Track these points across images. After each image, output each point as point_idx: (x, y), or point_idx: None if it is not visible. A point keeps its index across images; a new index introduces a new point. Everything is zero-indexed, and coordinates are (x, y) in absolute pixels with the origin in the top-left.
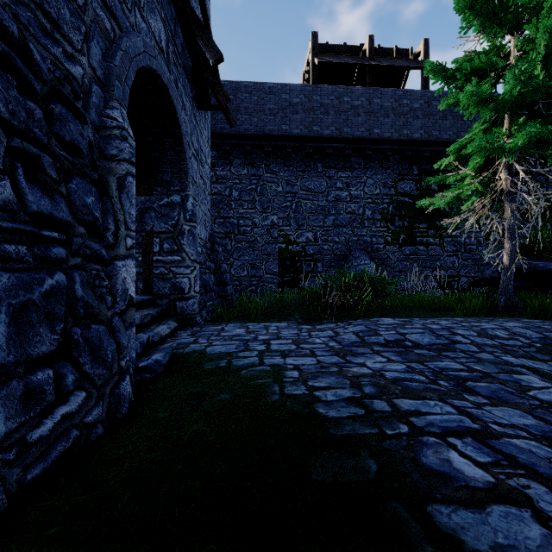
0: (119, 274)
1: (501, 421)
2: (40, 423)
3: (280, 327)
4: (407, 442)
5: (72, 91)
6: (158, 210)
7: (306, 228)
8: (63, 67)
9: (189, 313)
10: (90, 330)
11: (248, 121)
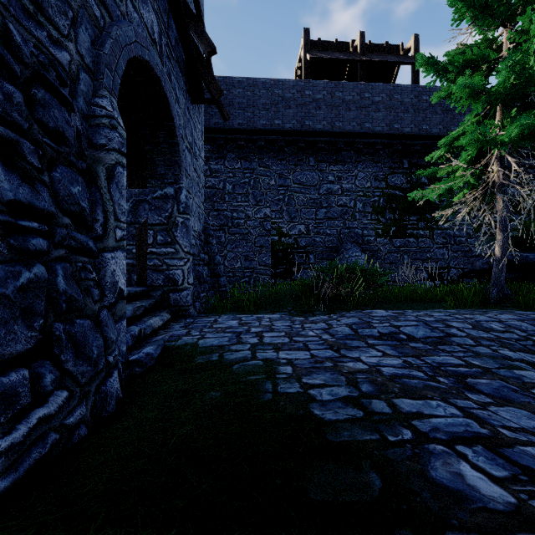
0: (108, 266)
1: (510, 424)
2: (13, 429)
3: (273, 319)
4: (412, 450)
5: (57, 77)
6: (151, 203)
7: (298, 220)
8: (48, 52)
9: (182, 305)
10: (74, 325)
11: (242, 115)
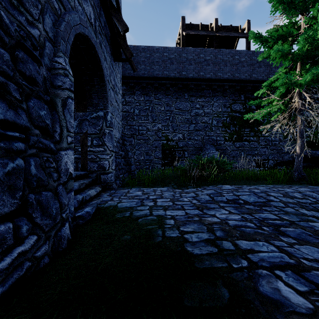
0: (63, 159)
1: (307, 256)
2: (2, 260)
3: (163, 190)
4: (248, 273)
5: (31, 45)
6: (90, 121)
7: (178, 131)
8: (25, 29)
9: (108, 182)
10: (41, 195)
11: (144, 68)
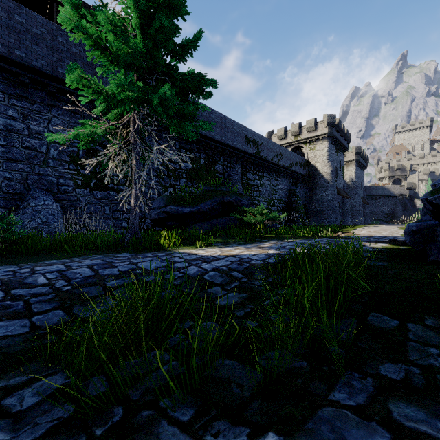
0: None
1: None
2: None
3: None
4: None
5: None
6: None
7: None
8: None
9: None
10: None
11: None
